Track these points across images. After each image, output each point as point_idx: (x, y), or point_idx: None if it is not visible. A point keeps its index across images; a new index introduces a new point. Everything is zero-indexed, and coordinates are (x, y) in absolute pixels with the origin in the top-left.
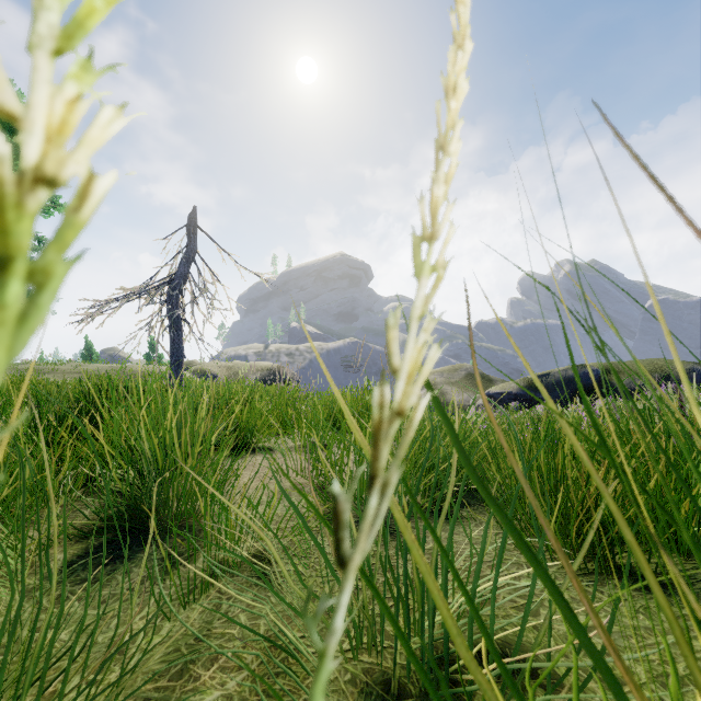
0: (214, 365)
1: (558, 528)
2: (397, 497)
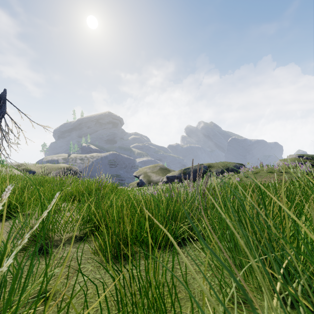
0: (33, 166)
1: (110, 242)
2: (69, 234)
